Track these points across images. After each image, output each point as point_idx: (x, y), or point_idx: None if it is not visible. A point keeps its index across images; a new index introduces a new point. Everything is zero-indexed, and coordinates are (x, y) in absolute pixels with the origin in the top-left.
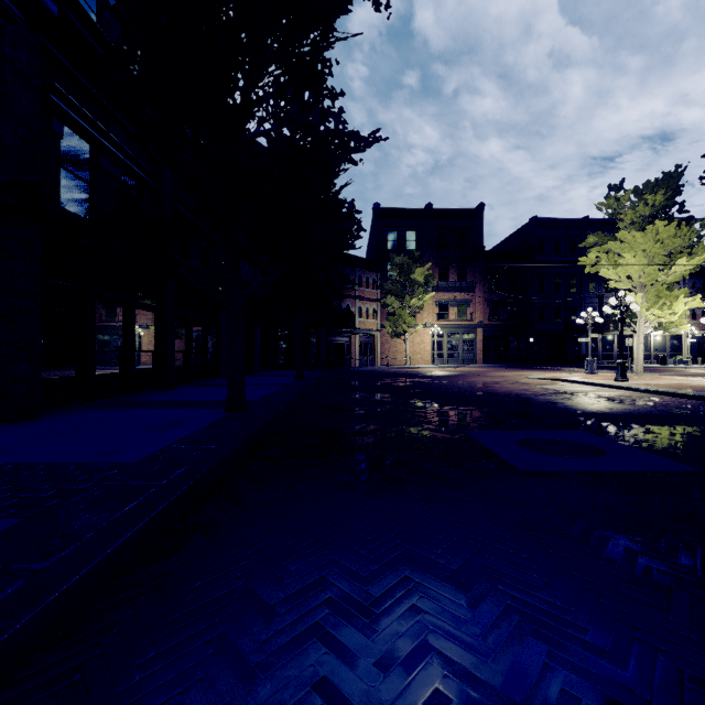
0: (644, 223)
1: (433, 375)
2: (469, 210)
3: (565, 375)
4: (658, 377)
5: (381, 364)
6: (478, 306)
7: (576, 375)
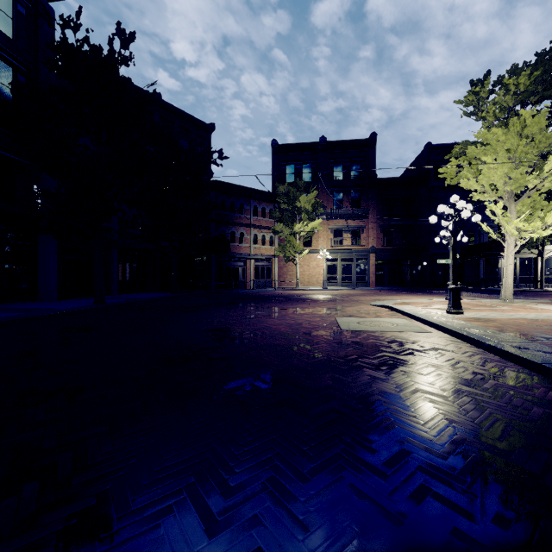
0: (511, 117)
1: (286, 298)
2: (362, 141)
3: (424, 300)
4: (528, 305)
5: (280, 286)
6: (371, 232)
7: (436, 300)
